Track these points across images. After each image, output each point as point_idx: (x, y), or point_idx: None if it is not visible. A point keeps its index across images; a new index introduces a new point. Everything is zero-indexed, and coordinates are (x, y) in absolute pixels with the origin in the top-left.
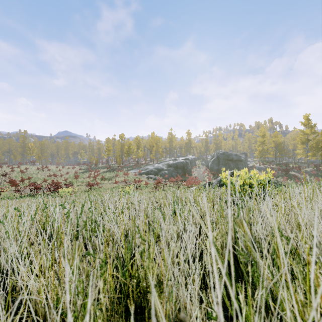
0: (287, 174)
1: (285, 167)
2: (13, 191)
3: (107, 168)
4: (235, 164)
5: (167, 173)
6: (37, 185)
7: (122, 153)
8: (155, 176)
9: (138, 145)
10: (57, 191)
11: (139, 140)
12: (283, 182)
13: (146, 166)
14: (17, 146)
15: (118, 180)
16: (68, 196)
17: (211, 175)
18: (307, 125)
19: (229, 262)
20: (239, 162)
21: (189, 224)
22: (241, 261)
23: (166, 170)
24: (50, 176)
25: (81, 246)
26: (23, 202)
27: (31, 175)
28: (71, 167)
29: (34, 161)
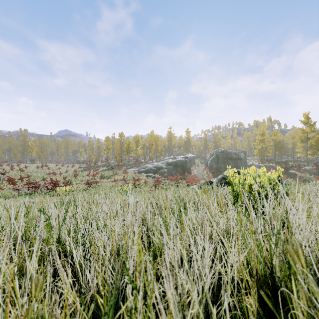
0: (286, 173)
1: (284, 166)
2: (11, 189)
3: (106, 167)
4: (234, 162)
5: (167, 171)
6: (35, 183)
7: (121, 152)
8: (154, 174)
9: (137, 144)
10: (55, 190)
11: (138, 138)
12: (283, 181)
13: (145, 165)
14: (18, 144)
15: (117, 178)
16: (65, 195)
17: (210, 173)
18: (306, 123)
19: (261, 298)
20: (238, 160)
21: (202, 240)
22: (298, 315)
23: (165, 168)
24: (49, 175)
25: (42, 282)
26: (19, 201)
27: (30, 174)
28: (70, 165)
29: (34, 159)
